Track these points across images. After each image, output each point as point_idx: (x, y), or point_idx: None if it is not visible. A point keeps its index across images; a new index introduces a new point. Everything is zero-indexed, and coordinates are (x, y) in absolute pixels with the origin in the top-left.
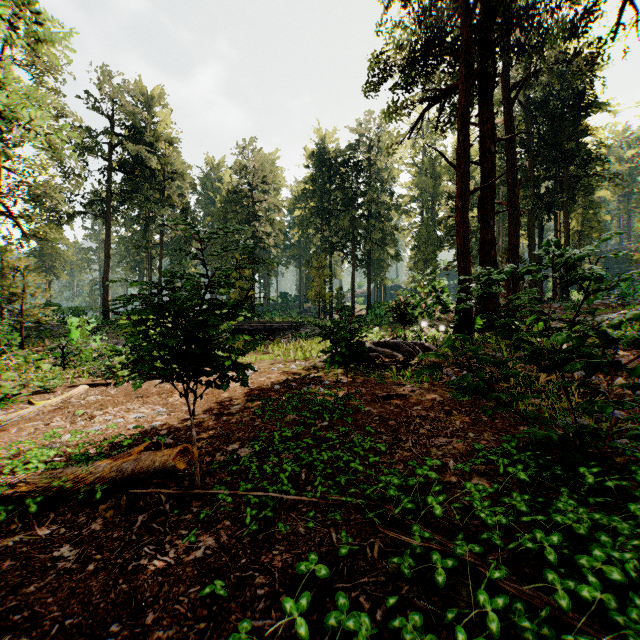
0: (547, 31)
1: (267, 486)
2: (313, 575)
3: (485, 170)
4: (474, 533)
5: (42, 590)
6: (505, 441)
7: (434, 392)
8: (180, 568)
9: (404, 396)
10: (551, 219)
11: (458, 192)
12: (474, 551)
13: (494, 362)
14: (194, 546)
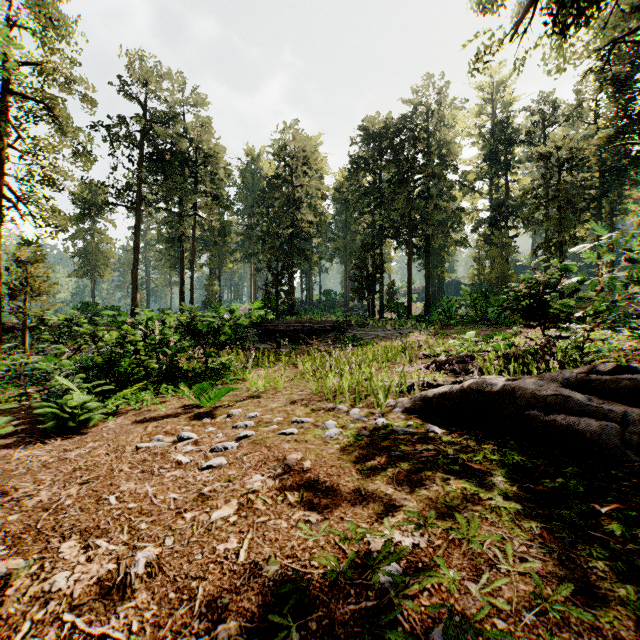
0: None
1: None
2: None
3: None
4: None
5: None
6: None
7: None
8: None
9: None
10: None
11: None
12: None
13: None
14: None
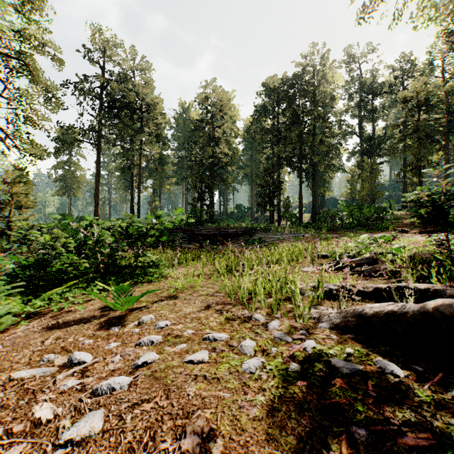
0: None
1: None
2: None
3: None
4: None
5: None
6: None
7: None
8: None
9: None
10: None
11: None
12: None
13: None
14: None
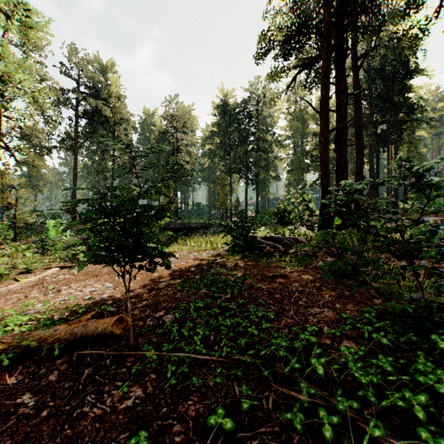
0: (384, 16)
1: (184, 346)
2: (220, 423)
3: (340, 116)
4: (349, 388)
5: (3, 433)
6: (364, 311)
7: (307, 273)
8: (114, 415)
9: (285, 276)
10: (385, 151)
11: (321, 131)
12: (353, 407)
13: (358, 251)
14: (126, 396)
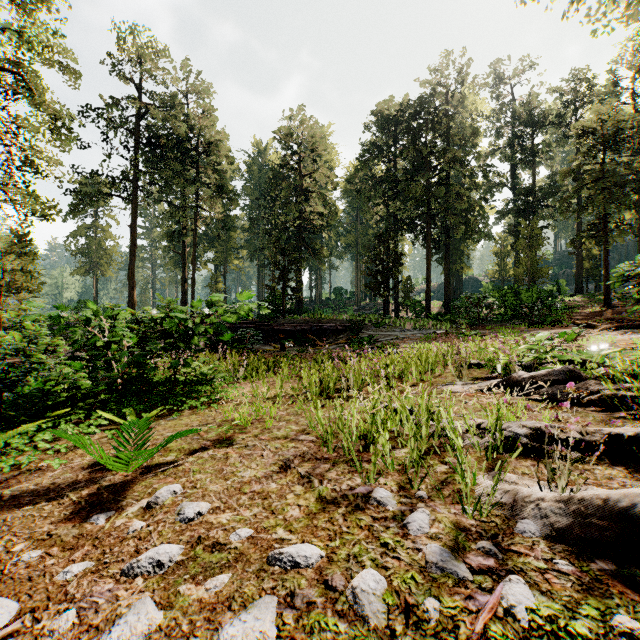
0: None
1: None
2: None
3: None
4: None
5: None
6: None
7: None
8: None
9: None
10: None
11: None
12: None
13: None
14: None
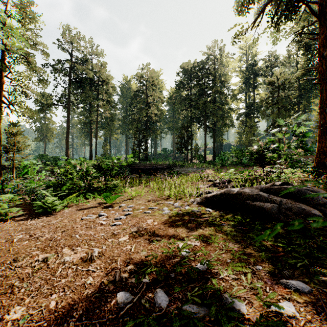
0: None
1: None
2: None
3: None
4: None
5: None
6: None
7: None
8: None
9: None
10: None
11: (322, 42)
12: None
13: None
14: None
